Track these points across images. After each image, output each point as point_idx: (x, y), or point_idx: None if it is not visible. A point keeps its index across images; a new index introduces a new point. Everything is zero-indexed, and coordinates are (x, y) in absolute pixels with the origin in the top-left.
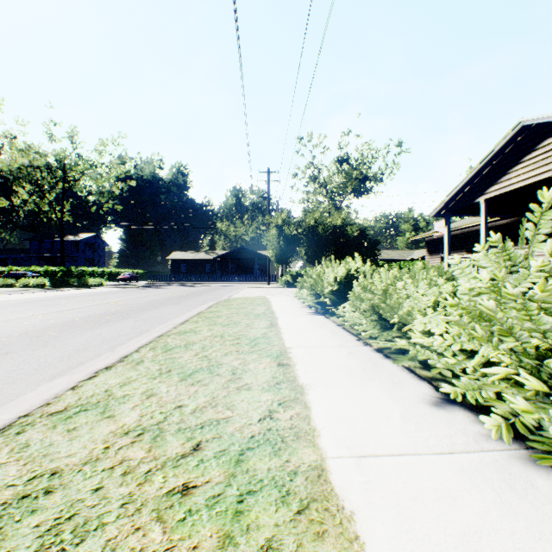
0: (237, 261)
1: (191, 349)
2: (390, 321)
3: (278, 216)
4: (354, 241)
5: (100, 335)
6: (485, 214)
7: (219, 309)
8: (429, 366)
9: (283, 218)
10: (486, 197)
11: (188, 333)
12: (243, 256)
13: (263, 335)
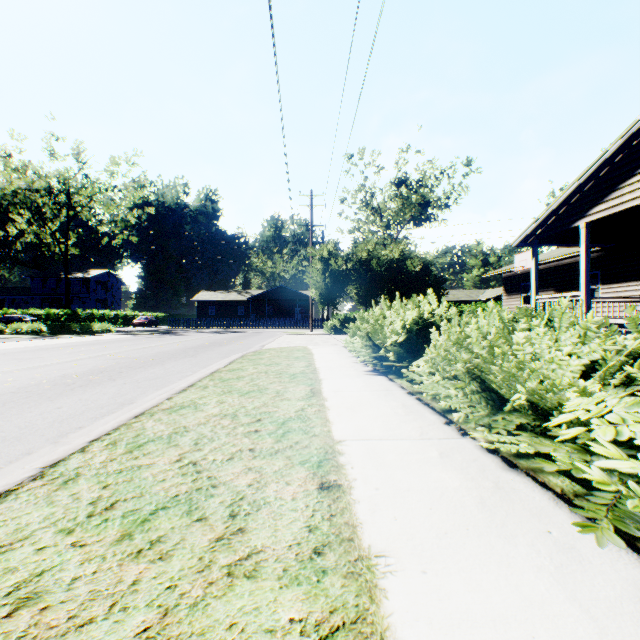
0: (275, 303)
1: (176, 445)
2: (504, 396)
3: (323, 248)
4: (416, 277)
5: (57, 410)
6: (586, 242)
7: (243, 365)
8: (586, 483)
9: (329, 250)
10: (589, 219)
11: (184, 409)
12: (282, 297)
13: (298, 414)
